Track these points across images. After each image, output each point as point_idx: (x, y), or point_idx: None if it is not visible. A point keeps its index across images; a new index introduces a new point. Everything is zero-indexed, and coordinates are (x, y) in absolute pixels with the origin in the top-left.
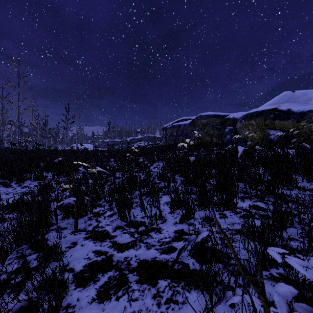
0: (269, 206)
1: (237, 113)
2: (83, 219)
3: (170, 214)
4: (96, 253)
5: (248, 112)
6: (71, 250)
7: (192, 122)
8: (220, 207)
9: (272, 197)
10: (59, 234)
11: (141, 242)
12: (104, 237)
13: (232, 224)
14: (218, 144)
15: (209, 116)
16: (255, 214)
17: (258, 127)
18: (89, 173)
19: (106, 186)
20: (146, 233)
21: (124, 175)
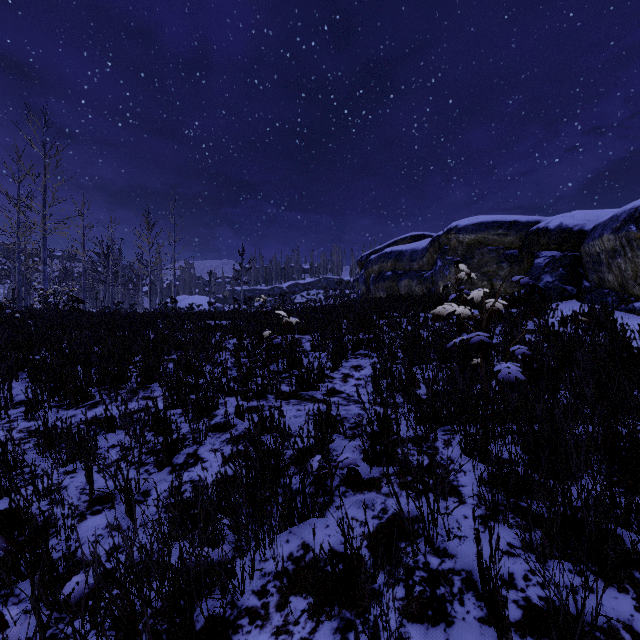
0: None
1: (571, 214)
2: None
3: None
4: None
5: None
6: None
7: (437, 242)
8: None
9: None
10: None
11: None
12: None
13: None
14: (518, 298)
15: (486, 224)
16: None
17: None
18: None
19: (166, 474)
20: None
21: (242, 416)
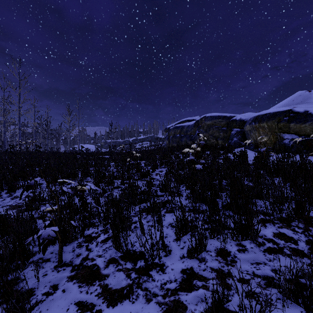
0: (299, 235)
1: (244, 114)
2: (71, 245)
3: (176, 242)
4: (79, 306)
5: (258, 113)
6: (48, 300)
7: (196, 123)
8: (238, 236)
9: (301, 221)
10: (37, 273)
11: (139, 288)
12: (93, 277)
13: (257, 265)
14: (224, 147)
15: (214, 117)
16: (299, 269)
17: (270, 130)
18: (79, 191)
19: (103, 198)
20: (146, 272)
21: (123, 184)
